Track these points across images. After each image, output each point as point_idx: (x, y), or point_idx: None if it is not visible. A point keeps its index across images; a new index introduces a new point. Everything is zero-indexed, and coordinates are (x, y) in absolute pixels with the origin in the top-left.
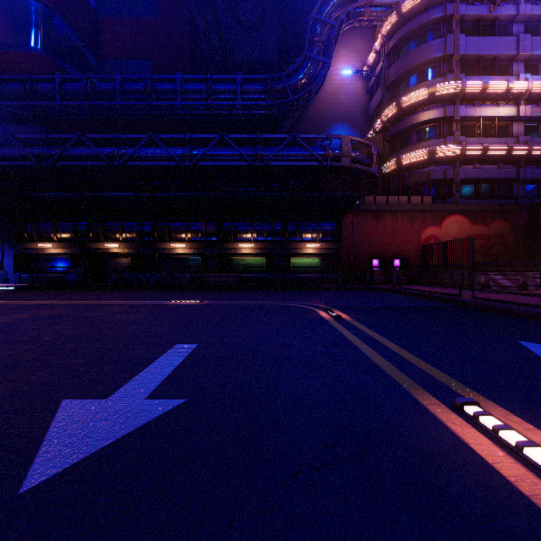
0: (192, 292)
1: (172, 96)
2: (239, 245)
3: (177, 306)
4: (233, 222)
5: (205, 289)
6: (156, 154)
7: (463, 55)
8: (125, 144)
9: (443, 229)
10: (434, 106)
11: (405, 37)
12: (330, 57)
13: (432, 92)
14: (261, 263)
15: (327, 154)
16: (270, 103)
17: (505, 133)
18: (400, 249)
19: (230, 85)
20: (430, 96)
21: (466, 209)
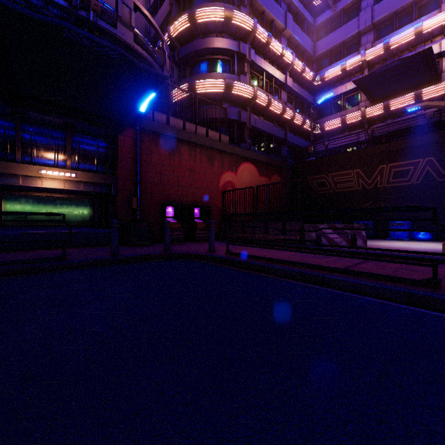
0: None
1: None
2: None
3: None
4: None
5: None
6: None
7: None
8: None
9: (238, 176)
10: (228, 37)
11: None
12: None
13: (229, 16)
14: None
15: None
16: None
17: (276, 98)
18: (198, 195)
19: None
20: (226, 21)
21: (256, 158)
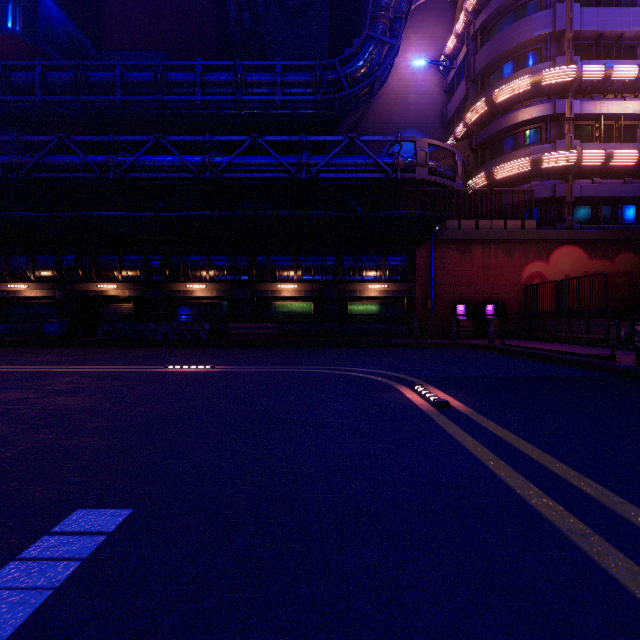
0: (209, 351)
1: (191, 90)
2: (278, 286)
3: (169, 377)
4: (270, 256)
5: (230, 346)
6: (166, 162)
7: (578, 32)
8: (125, 151)
9: (551, 264)
10: (538, 101)
11: (498, 11)
12: (399, 37)
13: (536, 81)
14: (308, 310)
15: (397, 162)
16: (320, 98)
17: (633, 137)
18: (493, 292)
19: (266, 75)
20: (534, 87)
21: (582, 237)
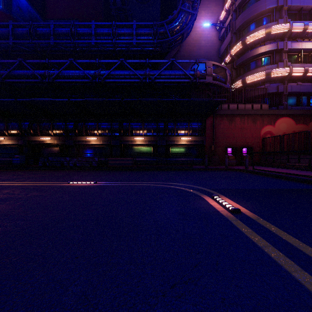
0: (96, 172)
1: (89, 37)
2: (134, 138)
3: (68, 189)
4: (130, 122)
5: (108, 169)
6: (75, 73)
7: (290, 6)
8: (54, 68)
9: (276, 127)
10: (269, 42)
11: None
12: (197, 10)
13: (268, 32)
14: (149, 150)
15: (196, 73)
16: (156, 41)
17: None
18: (246, 141)
19: (128, 30)
20: (267, 35)
21: (292, 113)
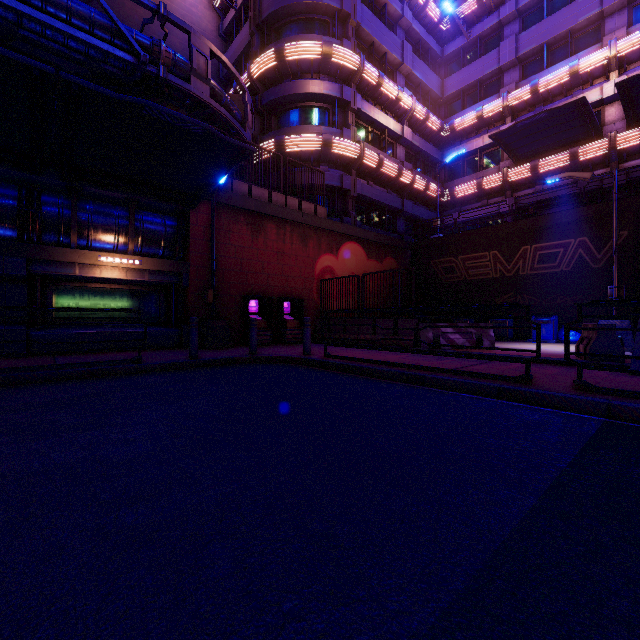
0: None
1: None
2: None
3: None
4: None
5: None
6: None
7: (358, 26)
8: None
9: (340, 260)
10: (327, 78)
11: None
12: None
13: (327, 52)
14: None
15: (158, 48)
16: None
17: (391, 155)
18: (289, 285)
19: None
20: (324, 59)
21: (363, 236)
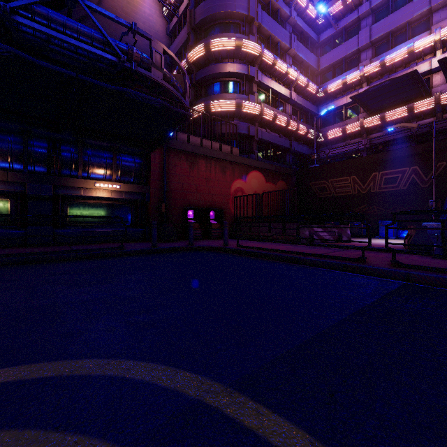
0: None
1: None
2: None
3: None
4: None
5: None
6: None
7: (260, 25)
8: None
9: (247, 183)
10: (238, 62)
11: None
12: None
13: (239, 45)
14: (0, 209)
15: (131, 51)
16: None
17: (282, 111)
18: (213, 200)
19: None
20: (237, 49)
21: (263, 166)
